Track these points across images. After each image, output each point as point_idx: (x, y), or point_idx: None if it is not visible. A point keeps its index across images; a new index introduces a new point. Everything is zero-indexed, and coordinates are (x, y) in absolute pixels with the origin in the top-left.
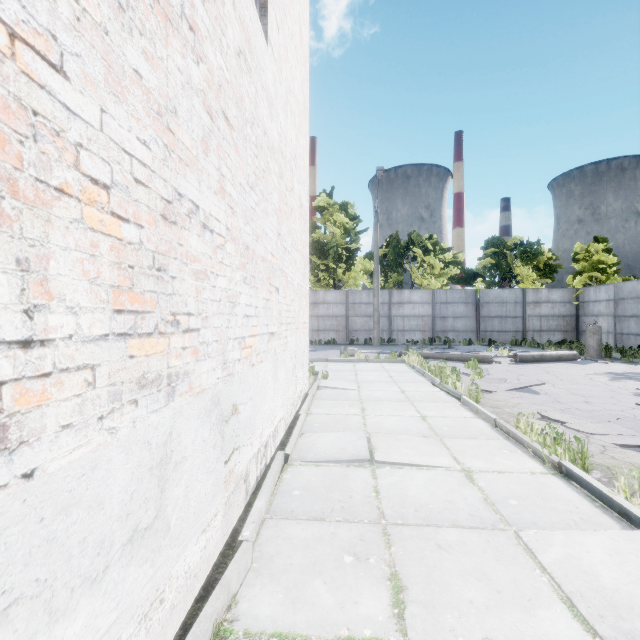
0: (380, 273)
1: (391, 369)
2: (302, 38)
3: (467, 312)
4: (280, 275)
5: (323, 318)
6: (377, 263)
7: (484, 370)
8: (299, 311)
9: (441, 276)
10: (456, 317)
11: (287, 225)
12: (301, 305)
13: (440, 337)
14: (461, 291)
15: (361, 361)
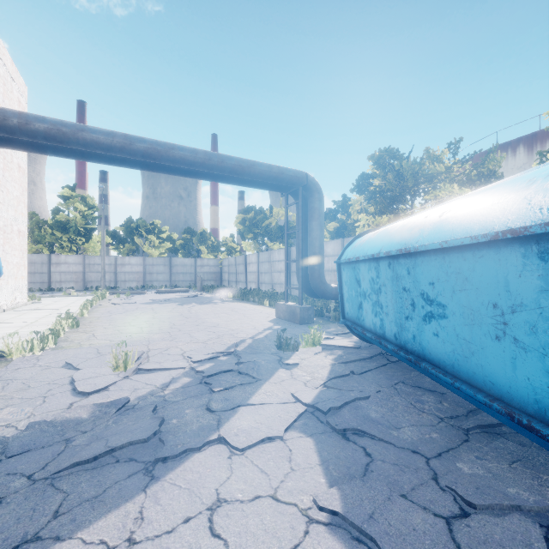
0: (117, 243)
1: (86, 298)
2: (21, 167)
3: (165, 270)
4: (4, 262)
5: (65, 273)
6: (104, 240)
7: (131, 296)
8: (18, 272)
9: (159, 248)
10: (159, 273)
11: (9, 245)
12: (20, 269)
13: (148, 284)
14: (162, 258)
15: (74, 296)
